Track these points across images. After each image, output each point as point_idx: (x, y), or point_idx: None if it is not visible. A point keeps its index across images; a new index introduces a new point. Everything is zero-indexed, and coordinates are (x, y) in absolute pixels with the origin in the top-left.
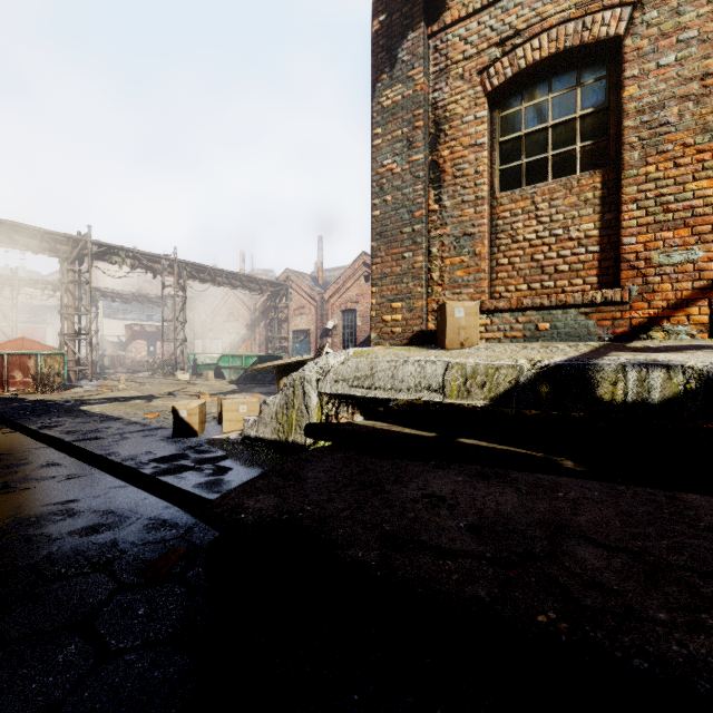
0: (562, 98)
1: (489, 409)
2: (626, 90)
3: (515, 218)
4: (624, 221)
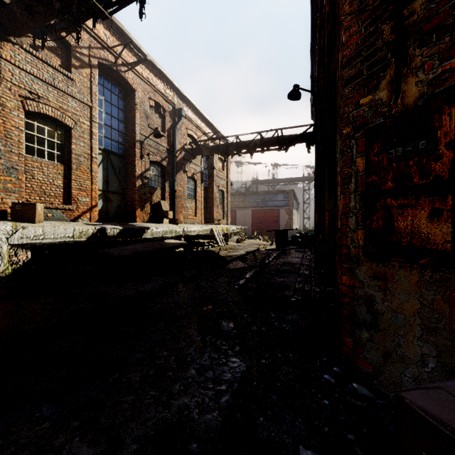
0: (51, 132)
1: (65, 244)
2: (73, 146)
3: (34, 169)
4: (72, 185)
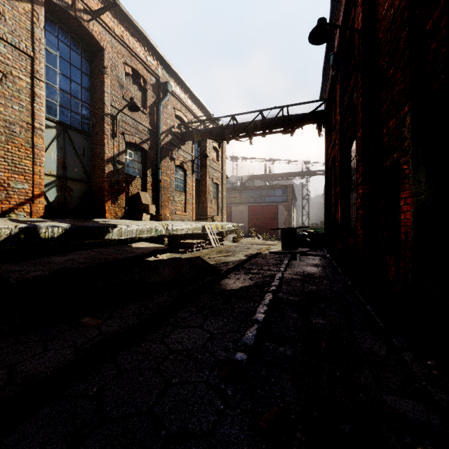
0: None
1: None
2: None
3: None
4: None
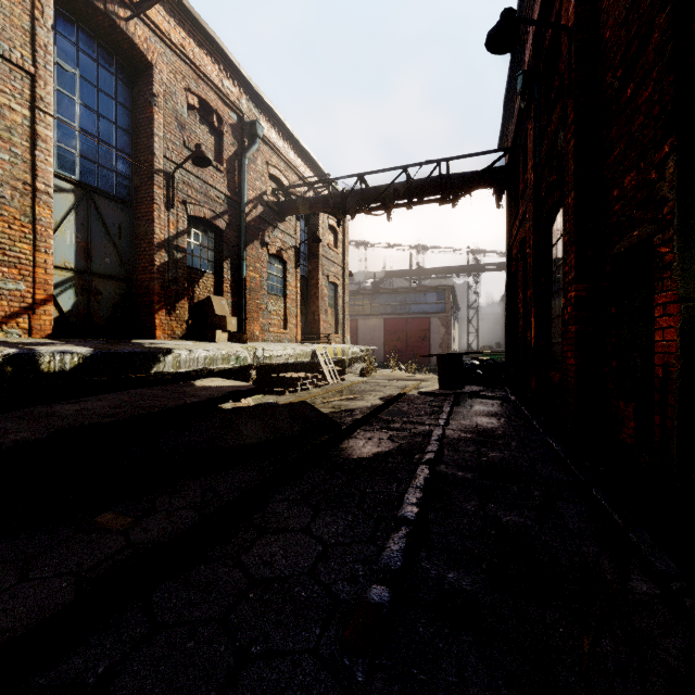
0: None
1: None
2: None
3: None
4: None
